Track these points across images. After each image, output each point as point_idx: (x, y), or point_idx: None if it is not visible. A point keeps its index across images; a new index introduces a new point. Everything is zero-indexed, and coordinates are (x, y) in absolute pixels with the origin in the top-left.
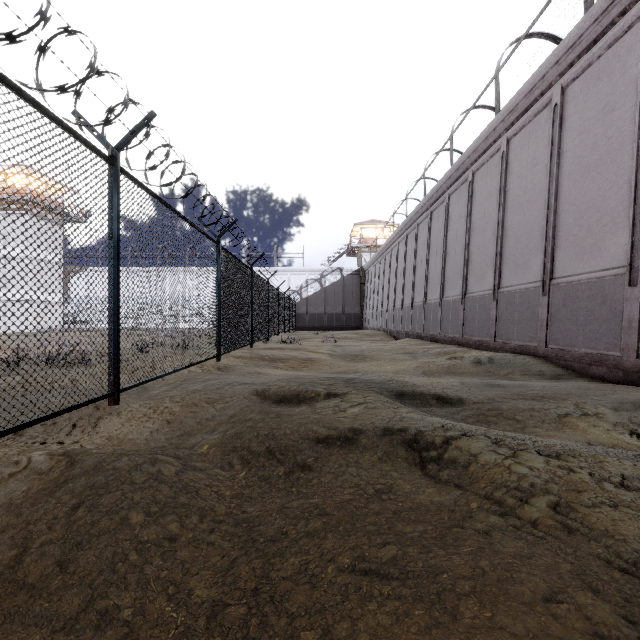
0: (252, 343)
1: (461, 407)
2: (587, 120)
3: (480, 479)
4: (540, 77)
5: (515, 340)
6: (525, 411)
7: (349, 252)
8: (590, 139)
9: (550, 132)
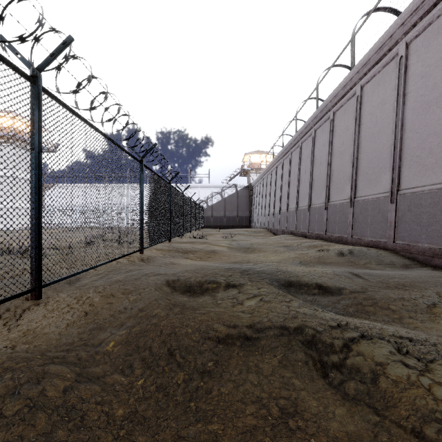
0: (170, 239)
1: (340, 296)
2: (428, 67)
3: (398, 402)
4: (388, 36)
5: (368, 237)
6: (397, 301)
7: (241, 173)
8: (431, 81)
9: (396, 78)
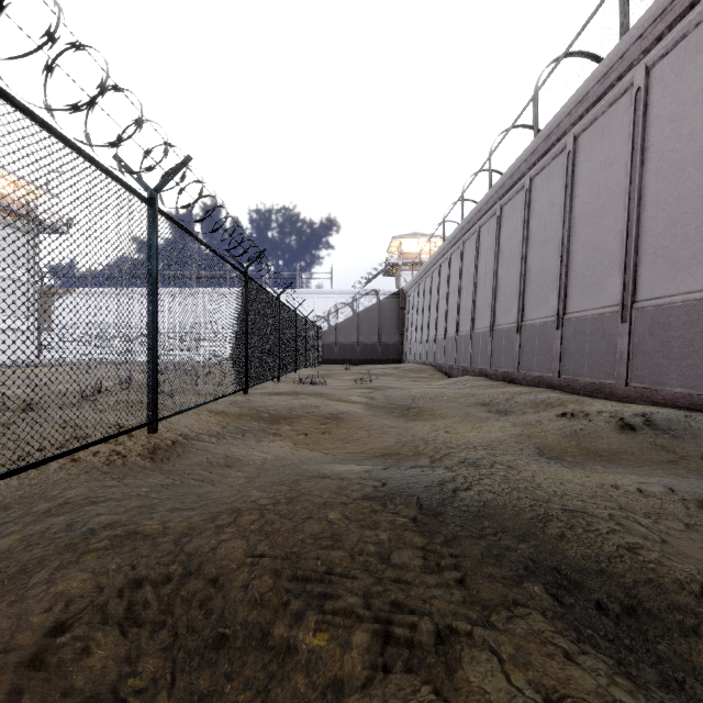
0: (246, 388)
1: None
2: None
3: None
4: None
5: (674, 386)
6: None
7: (386, 271)
8: None
9: None
